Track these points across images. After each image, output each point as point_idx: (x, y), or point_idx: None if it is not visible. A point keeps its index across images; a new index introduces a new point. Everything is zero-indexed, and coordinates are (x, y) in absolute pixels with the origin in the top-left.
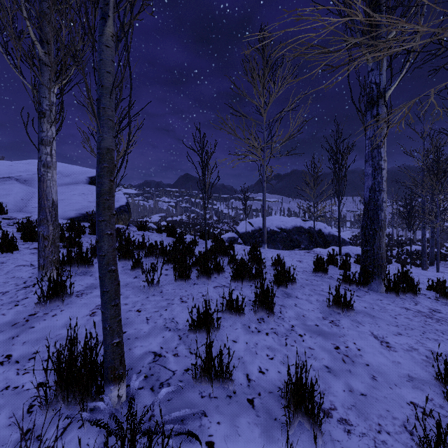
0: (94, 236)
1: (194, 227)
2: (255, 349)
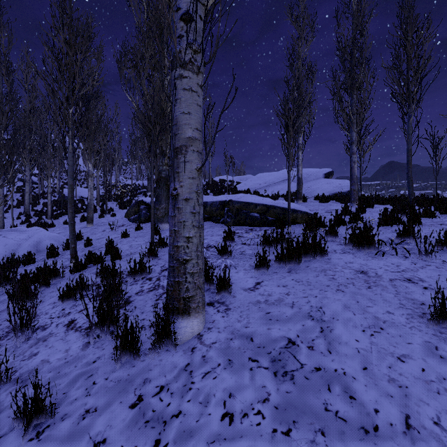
0: None
1: None
2: None
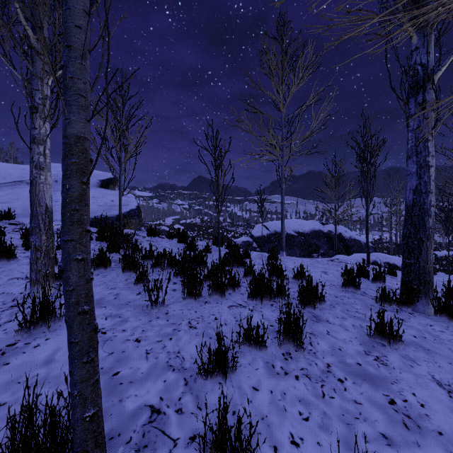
0: (101, 242)
1: (208, 230)
2: (282, 403)
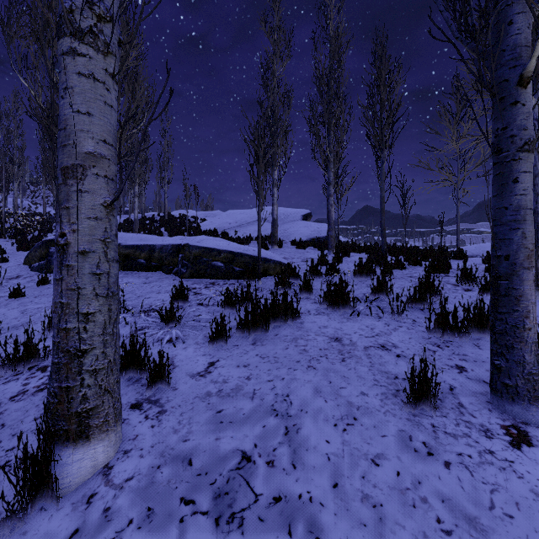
0: None
1: None
2: None
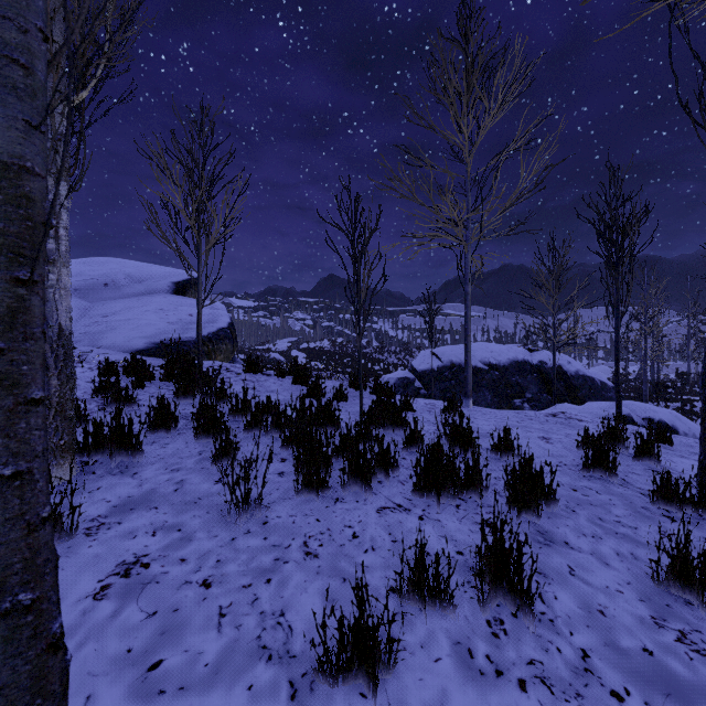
0: (169, 383)
1: (343, 359)
2: None
